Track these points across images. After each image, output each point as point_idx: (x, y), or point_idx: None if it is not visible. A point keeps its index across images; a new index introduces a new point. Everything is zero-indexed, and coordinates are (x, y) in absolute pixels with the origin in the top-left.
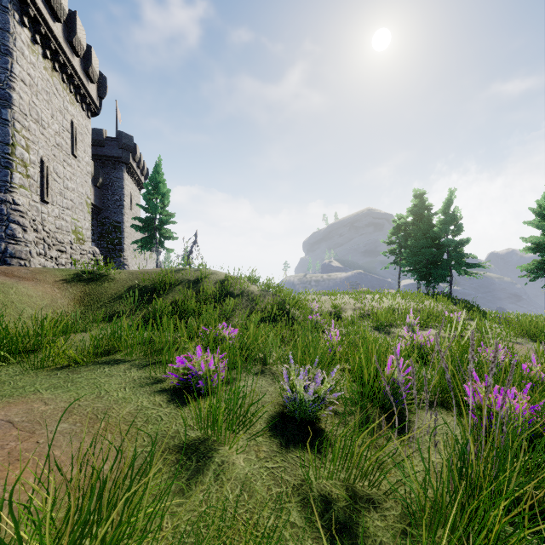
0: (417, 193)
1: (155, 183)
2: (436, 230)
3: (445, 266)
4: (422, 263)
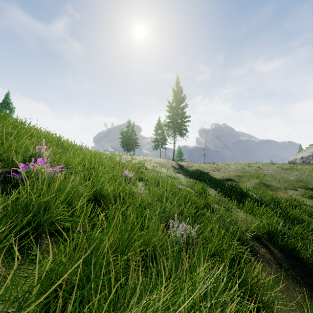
0: (128, 121)
1: (6, 103)
2: (129, 134)
3: (131, 146)
4: (126, 145)
